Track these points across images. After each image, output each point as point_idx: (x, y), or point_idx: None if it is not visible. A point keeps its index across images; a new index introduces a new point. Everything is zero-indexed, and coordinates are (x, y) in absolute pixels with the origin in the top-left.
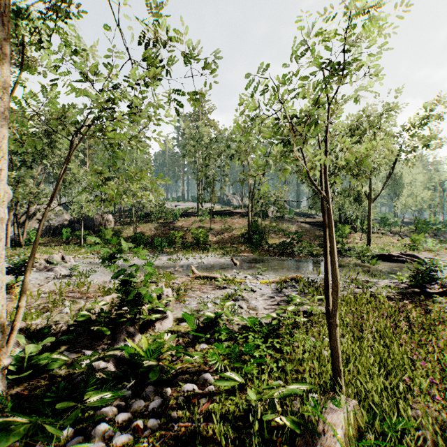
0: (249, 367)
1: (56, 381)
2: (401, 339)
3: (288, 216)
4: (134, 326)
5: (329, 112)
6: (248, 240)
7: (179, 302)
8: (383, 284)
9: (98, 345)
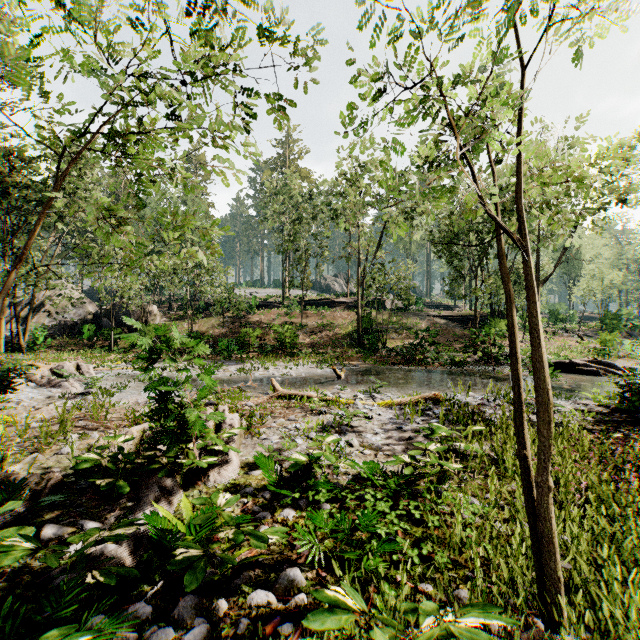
0: (372, 560)
1: (21, 582)
2: (634, 504)
3: (414, 308)
4: (173, 477)
5: (523, 83)
6: (358, 342)
7: (251, 436)
8: (571, 407)
9: (110, 510)
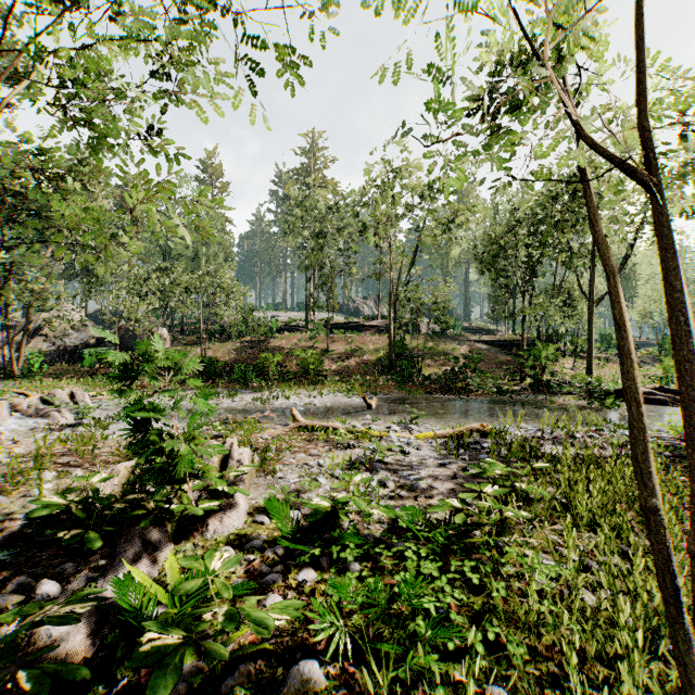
0: (421, 657)
1: None
2: None
3: (452, 333)
4: (161, 527)
5: None
6: (390, 369)
7: (265, 474)
8: None
9: (76, 571)
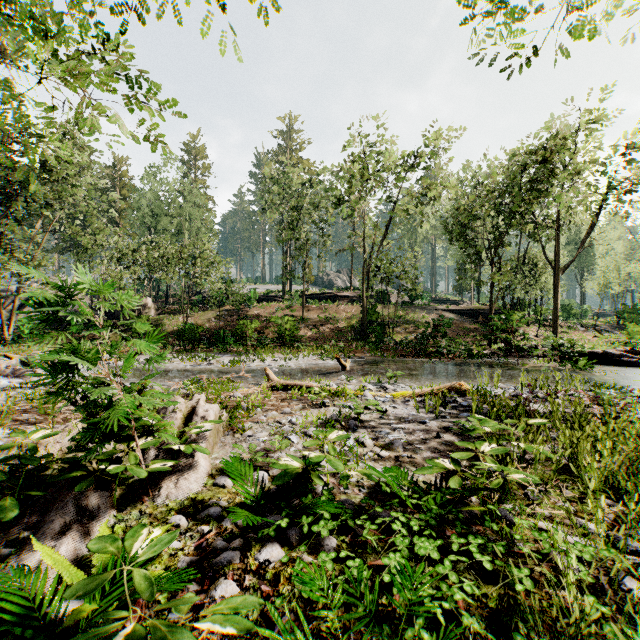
0: None
1: None
2: None
3: (420, 303)
4: (103, 491)
5: None
6: (362, 336)
7: (233, 433)
8: (631, 399)
9: None
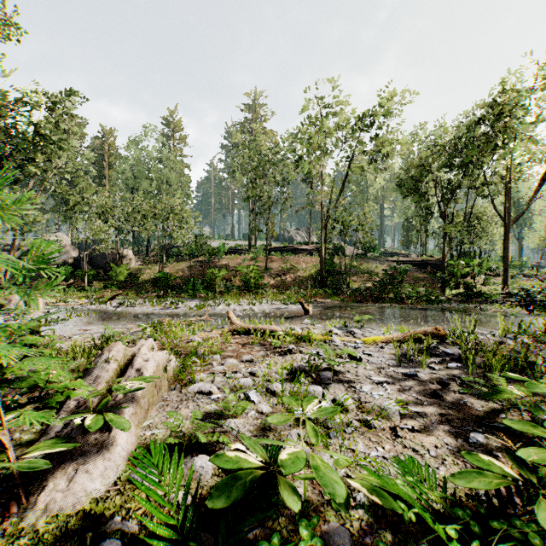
0: None
1: None
2: None
3: (372, 256)
4: None
5: None
6: (321, 284)
7: (181, 386)
8: None
9: None
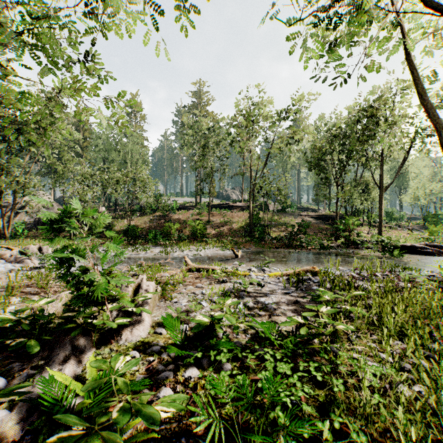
0: None
1: None
2: None
3: (289, 211)
4: (87, 336)
5: None
6: (249, 233)
7: (165, 300)
8: (424, 277)
9: (21, 369)
